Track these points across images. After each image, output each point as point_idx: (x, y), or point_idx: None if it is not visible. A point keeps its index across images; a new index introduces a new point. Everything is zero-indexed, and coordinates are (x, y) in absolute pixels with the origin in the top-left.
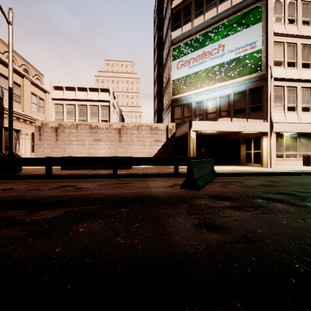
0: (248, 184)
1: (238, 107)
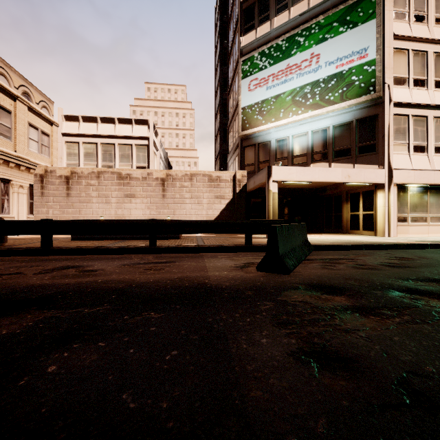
0: (365, 264)
1: (340, 147)
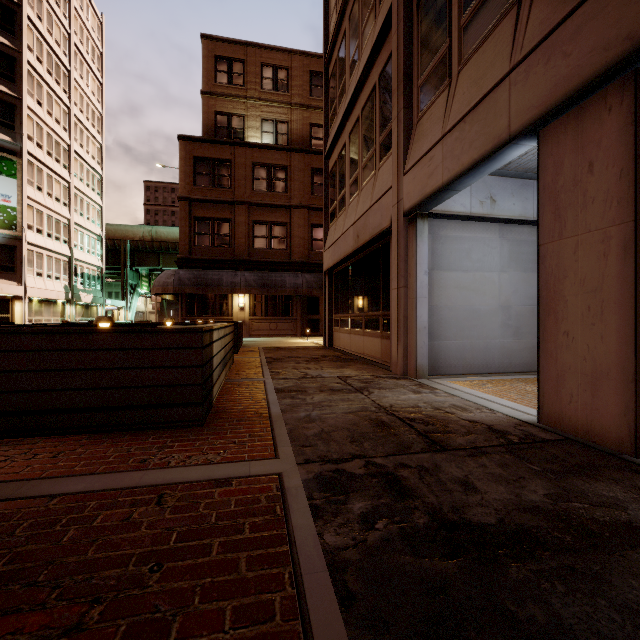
0: None
1: None
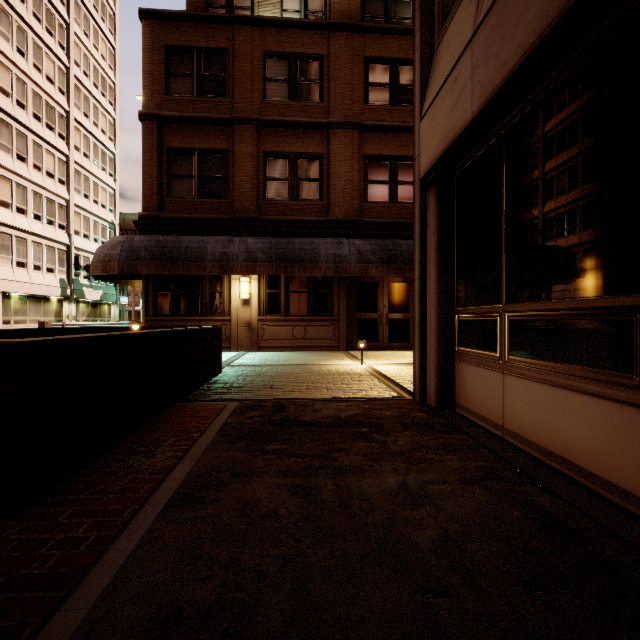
0: None
1: None
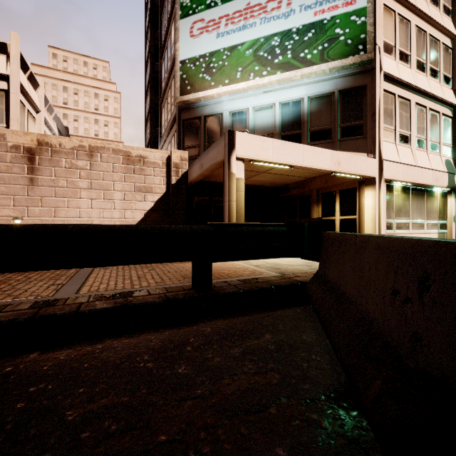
0: None
1: (317, 127)
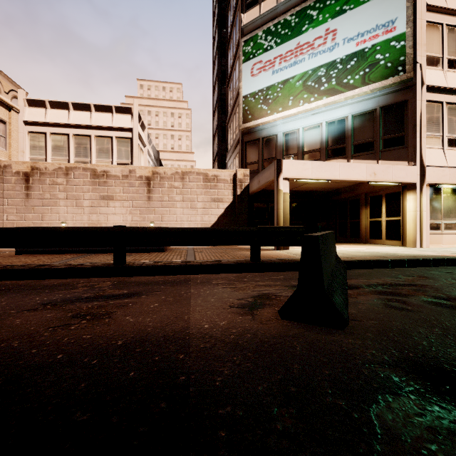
0: (447, 296)
1: (360, 140)
